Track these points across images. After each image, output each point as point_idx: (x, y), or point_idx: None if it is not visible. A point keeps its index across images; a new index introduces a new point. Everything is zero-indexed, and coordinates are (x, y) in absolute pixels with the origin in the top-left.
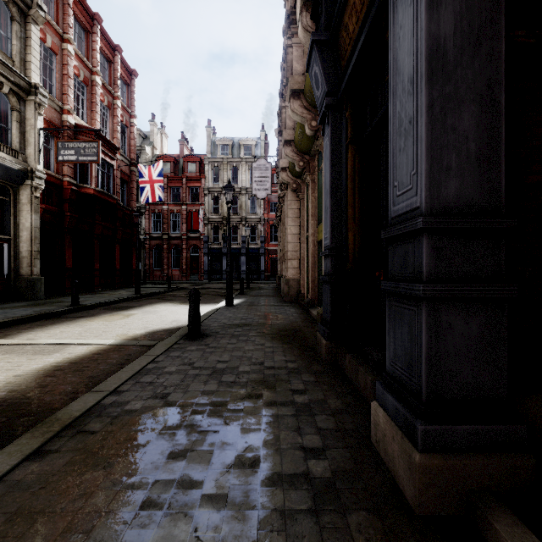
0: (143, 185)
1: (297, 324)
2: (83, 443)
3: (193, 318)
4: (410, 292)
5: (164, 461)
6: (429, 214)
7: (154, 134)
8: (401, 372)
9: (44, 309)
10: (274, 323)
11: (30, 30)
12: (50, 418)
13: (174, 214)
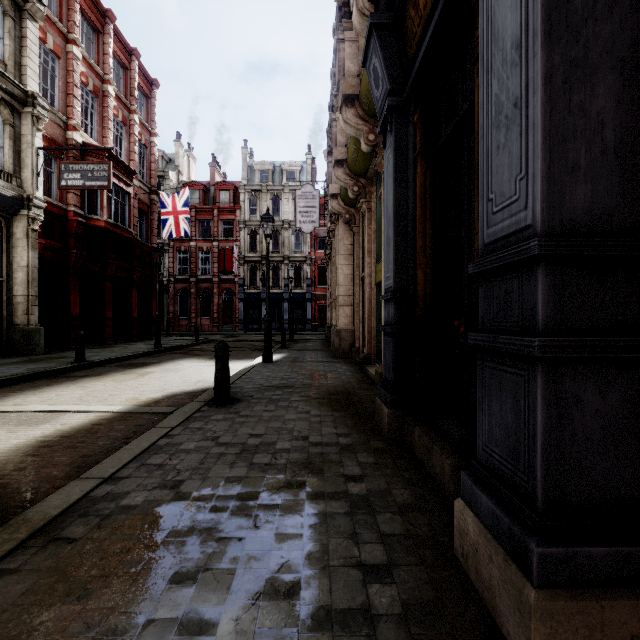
0: (165, 216)
1: (351, 386)
2: (55, 557)
3: (220, 379)
4: (517, 349)
5: (165, 587)
6: (547, 235)
7: (180, 156)
8: (501, 462)
9: (41, 366)
10: (323, 384)
11: (26, 27)
12: (16, 519)
13: (203, 252)
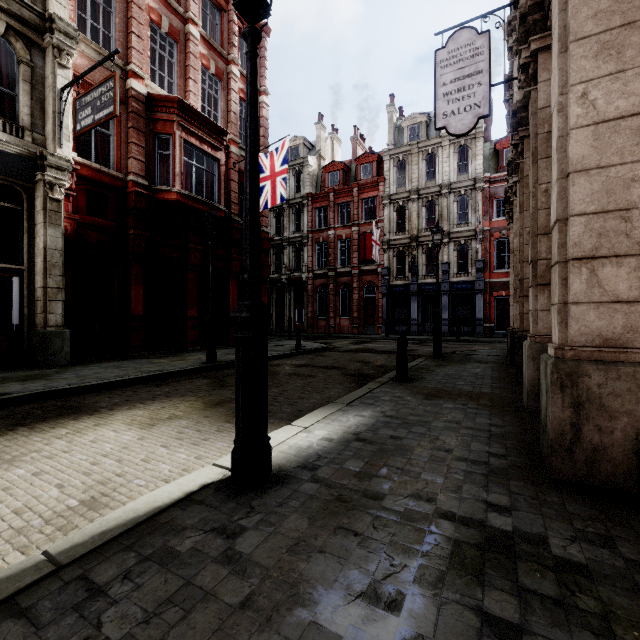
0: (262, 183)
1: None
2: None
3: None
4: None
5: None
6: None
7: (321, 140)
8: None
9: None
10: None
11: None
12: None
13: (342, 241)
